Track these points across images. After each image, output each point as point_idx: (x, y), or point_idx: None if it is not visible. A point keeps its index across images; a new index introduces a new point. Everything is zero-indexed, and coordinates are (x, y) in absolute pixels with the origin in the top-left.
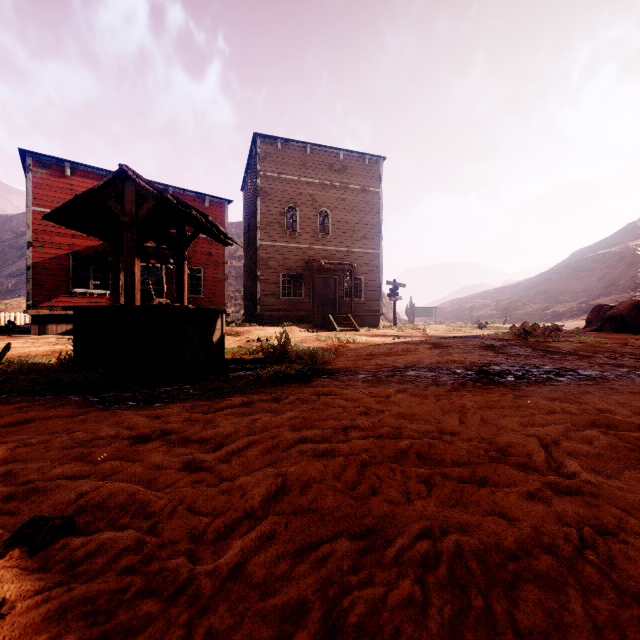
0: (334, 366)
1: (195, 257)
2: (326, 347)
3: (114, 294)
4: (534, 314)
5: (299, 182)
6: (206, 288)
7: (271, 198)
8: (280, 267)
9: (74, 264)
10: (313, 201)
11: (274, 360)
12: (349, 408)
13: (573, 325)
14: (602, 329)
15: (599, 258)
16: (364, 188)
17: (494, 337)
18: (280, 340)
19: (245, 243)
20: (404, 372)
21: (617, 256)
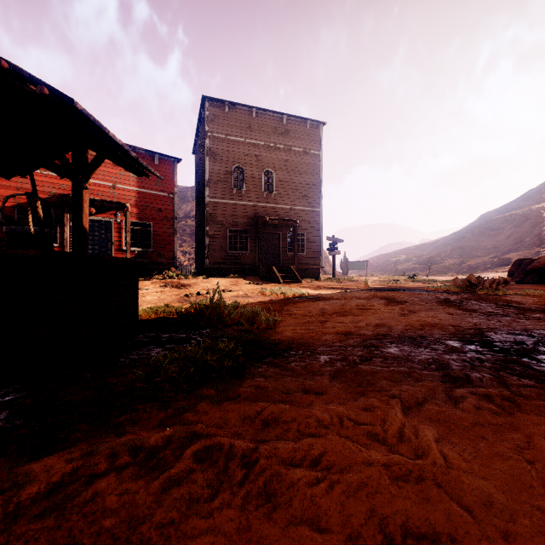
0: (281, 336)
1: (145, 212)
2: (270, 303)
3: (62, 247)
4: (452, 267)
5: (245, 143)
6: (156, 242)
7: (219, 158)
8: (227, 223)
9: (19, 217)
10: (258, 161)
11: (203, 324)
12: (338, 541)
13: (490, 277)
14: (524, 281)
15: (507, 219)
16: (306, 150)
17: (439, 290)
18: (213, 298)
19: (196, 202)
20: (382, 348)
21: (522, 217)
